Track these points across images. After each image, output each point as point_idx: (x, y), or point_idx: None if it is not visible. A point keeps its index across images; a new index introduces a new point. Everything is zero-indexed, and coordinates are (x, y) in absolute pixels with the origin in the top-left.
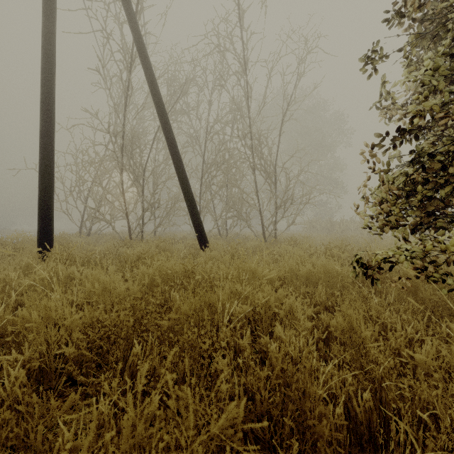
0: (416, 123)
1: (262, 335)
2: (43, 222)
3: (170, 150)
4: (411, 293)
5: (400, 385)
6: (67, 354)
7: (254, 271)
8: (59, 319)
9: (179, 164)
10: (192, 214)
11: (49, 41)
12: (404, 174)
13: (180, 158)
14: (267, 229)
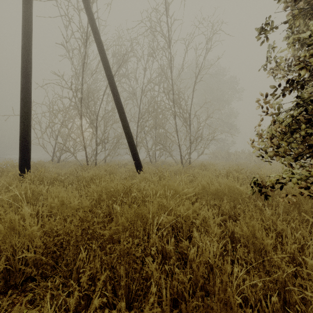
0: (303, 75)
1: (183, 240)
2: (23, 153)
3: (115, 101)
4: (295, 206)
5: (306, 293)
6: (28, 258)
7: (176, 189)
8: (21, 230)
9: (122, 112)
10: (131, 147)
11: (27, 22)
12: (290, 115)
13: (122, 107)
14: (184, 158)
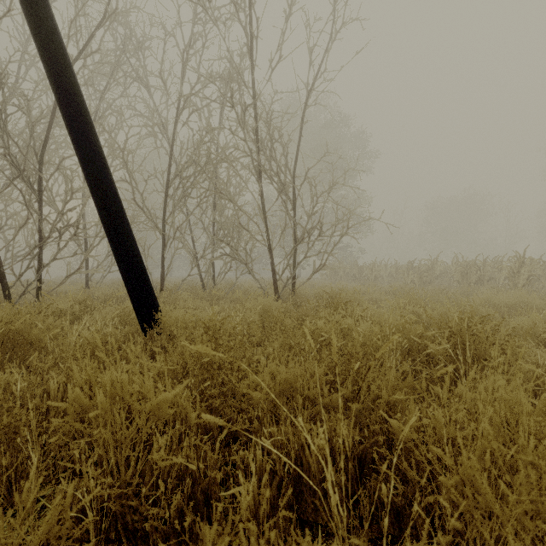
0: None
1: None
2: None
3: (49, 74)
4: None
5: None
6: None
7: None
8: None
9: (76, 114)
10: (115, 242)
11: None
12: None
13: (79, 99)
14: (280, 276)
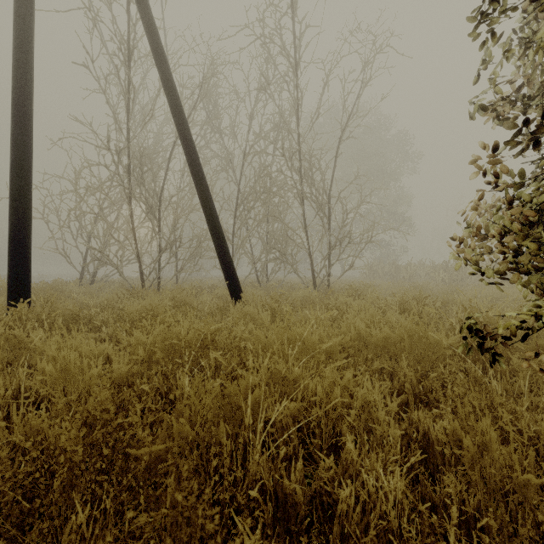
0: None
1: (321, 456)
2: (15, 265)
3: (192, 171)
4: None
5: None
6: None
7: (306, 340)
8: None
9: (204, 190)
10: (221, 255)
11: (23, 19)
12: None
13: (205, 181)
14: (318, 275)
